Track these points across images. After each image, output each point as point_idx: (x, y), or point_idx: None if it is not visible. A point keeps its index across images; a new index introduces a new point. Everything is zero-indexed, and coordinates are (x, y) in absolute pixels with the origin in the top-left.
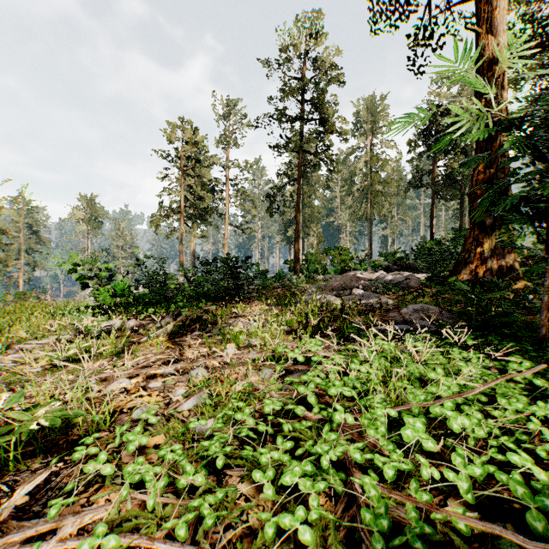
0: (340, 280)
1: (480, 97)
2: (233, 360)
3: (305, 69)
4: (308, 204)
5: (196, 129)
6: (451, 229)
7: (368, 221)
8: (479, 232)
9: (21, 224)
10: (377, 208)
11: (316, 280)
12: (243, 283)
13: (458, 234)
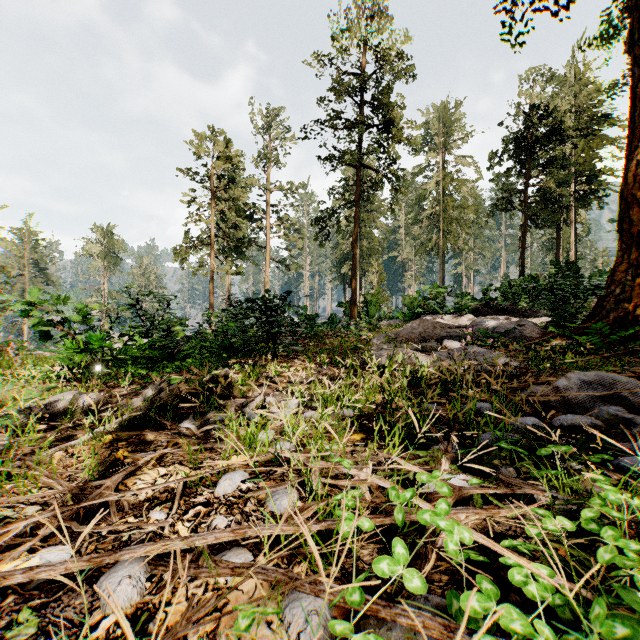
0: (419, 326)
1: (639, 50)
2: (229, 523)
3: (365, 63)
4: (366, 235)
5: (230, 141)
6: (550, 262)
7: (440, 255)
8: (638, 255)
9: (26, 260)
10: (451, 238)
11: (379, 326)
12: (280, 331)
13: (559, 269)
